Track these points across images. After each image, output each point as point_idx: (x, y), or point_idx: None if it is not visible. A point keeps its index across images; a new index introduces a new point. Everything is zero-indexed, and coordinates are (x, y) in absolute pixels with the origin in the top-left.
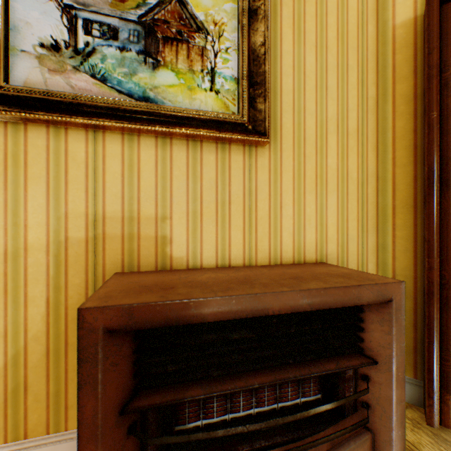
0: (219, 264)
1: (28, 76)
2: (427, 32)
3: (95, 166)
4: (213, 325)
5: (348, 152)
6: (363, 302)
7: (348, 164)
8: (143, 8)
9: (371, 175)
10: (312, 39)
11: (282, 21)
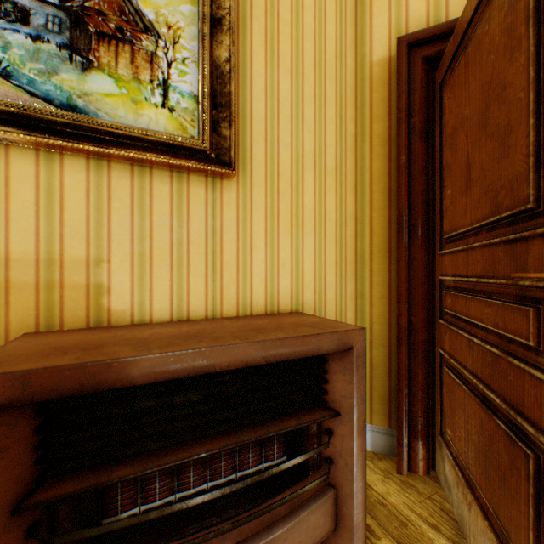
0: (175, 317)
1: None
2: (397, 75)
3: None
4: (151, 389)
5: (326, 192)
6: (323, 352)
7: (326, 205)
8: None
9: (350, 218)
10: (287, 63)
11: (253, 37)
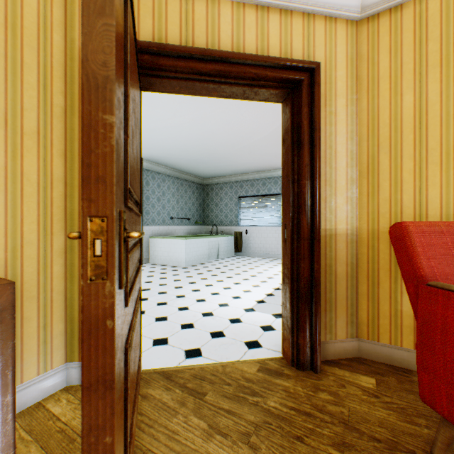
0: None
1: None
2: None
3: None
4: None
5: (25, 152)
6: None
7: (25, 165)
8: None
9: (58, 180)
10: None
11: None
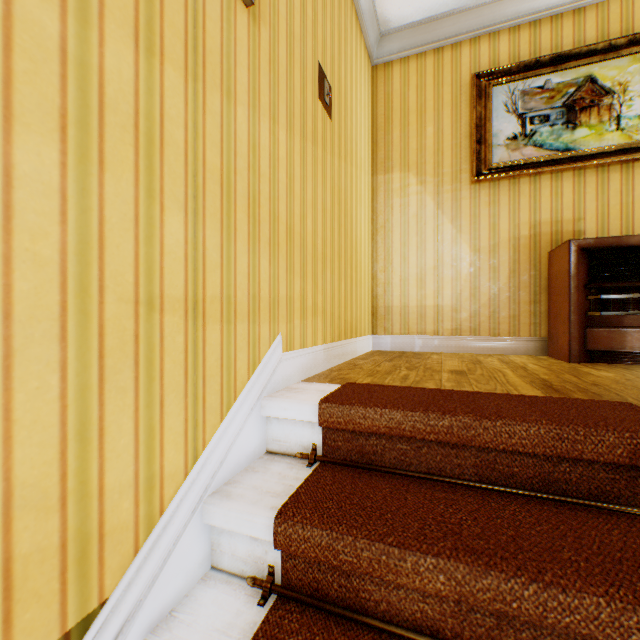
0: None
1: (500, 157)
2: None
3: (533, 196)
4: (632, 255)
5: None
6: None
7: None
8: (564, 97)
9: None
10: None
11: None
